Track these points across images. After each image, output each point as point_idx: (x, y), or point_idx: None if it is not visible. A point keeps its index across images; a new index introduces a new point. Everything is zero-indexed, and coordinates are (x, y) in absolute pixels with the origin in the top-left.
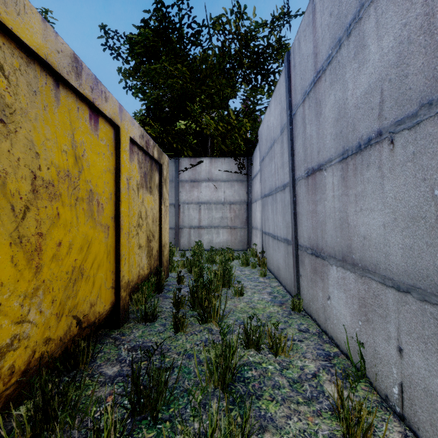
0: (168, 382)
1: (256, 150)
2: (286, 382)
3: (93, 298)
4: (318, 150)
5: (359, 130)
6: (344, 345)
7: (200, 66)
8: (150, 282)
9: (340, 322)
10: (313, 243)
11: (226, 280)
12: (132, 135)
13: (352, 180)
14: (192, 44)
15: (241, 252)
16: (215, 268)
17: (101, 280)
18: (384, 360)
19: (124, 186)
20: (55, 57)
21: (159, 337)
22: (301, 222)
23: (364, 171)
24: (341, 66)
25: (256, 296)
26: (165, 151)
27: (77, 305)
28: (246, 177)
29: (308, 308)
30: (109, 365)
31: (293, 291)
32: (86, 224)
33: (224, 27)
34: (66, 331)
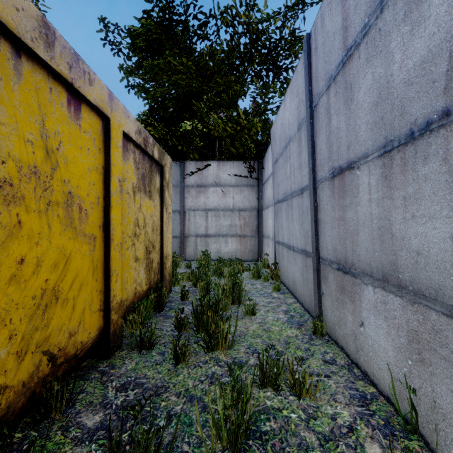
0: (161, 447)
1: (268, 152)
2: (315, 440)
3: (73, 325)
4: (348, 144)
5: (411, 112)
6: (384, 385)
7: (207, 63)
8: (149, 300)
9: (378, 356)
10: (339, 256)
11: (235, 296)
12: (126, 129)
13: (399, 178)
14: (198, 36)
15: (251, 262)
16: (223, 281)
17: (85, 302)
18: (450, 418)
19: (115, 189)
20: (12, 15)
21: (155, 371)
22: (324, 231)
23: (419, 166)
24: (383, 34)
25: (270, 316)
26: (170, 154)
27: (49, 337)
28: (257, 182)
29: (333, 332)
30: (90, 412)
31: (313, 310)
32: (63, 235)
33: (233, 17)
34: (31, 373)
